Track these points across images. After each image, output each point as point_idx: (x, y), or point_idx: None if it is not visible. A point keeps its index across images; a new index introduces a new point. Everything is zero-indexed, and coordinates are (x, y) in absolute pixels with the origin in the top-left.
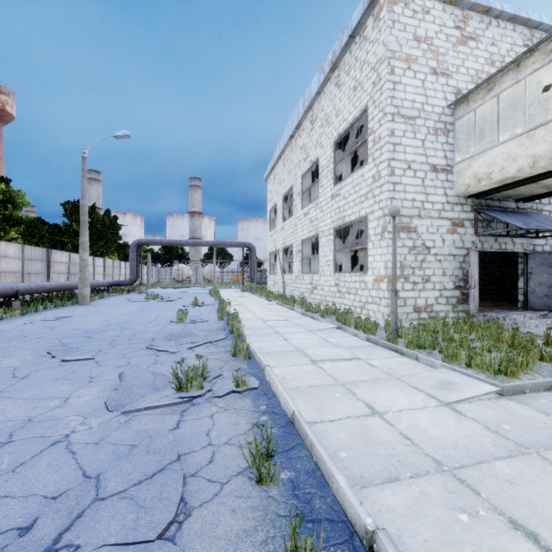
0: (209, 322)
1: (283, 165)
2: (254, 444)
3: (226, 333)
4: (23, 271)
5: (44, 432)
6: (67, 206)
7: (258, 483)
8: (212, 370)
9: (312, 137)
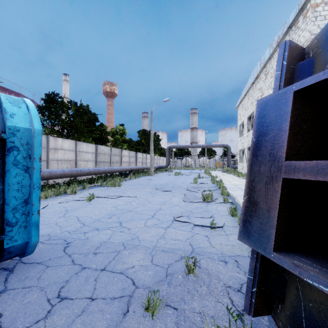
0: (207, 184)
1: (247, 99)
2: (231, 208)
3: (217, 188)
4: (129, 161)
5: (171, 203)
6: (140, 132)
7: (232, 216)
8: (214, 197)
9: (266, 83)
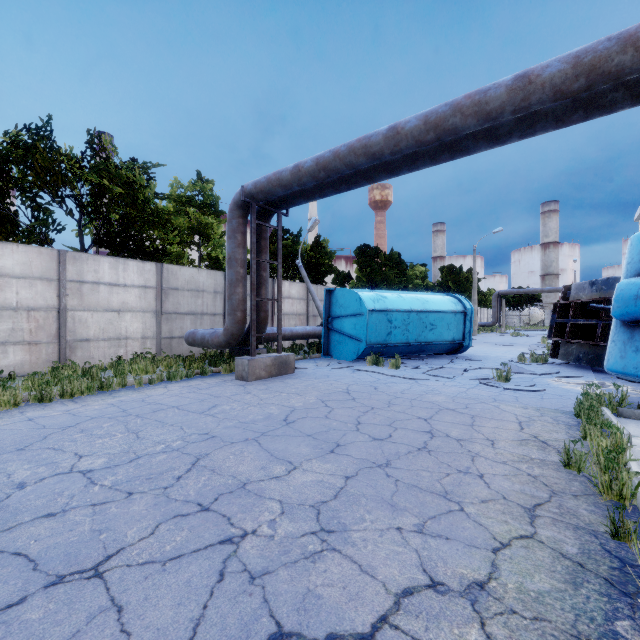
0: None
1: None
2: None
3: None
4: None
5: (517, 350)
6: (444, 270)
7: None
8: None
9: None
